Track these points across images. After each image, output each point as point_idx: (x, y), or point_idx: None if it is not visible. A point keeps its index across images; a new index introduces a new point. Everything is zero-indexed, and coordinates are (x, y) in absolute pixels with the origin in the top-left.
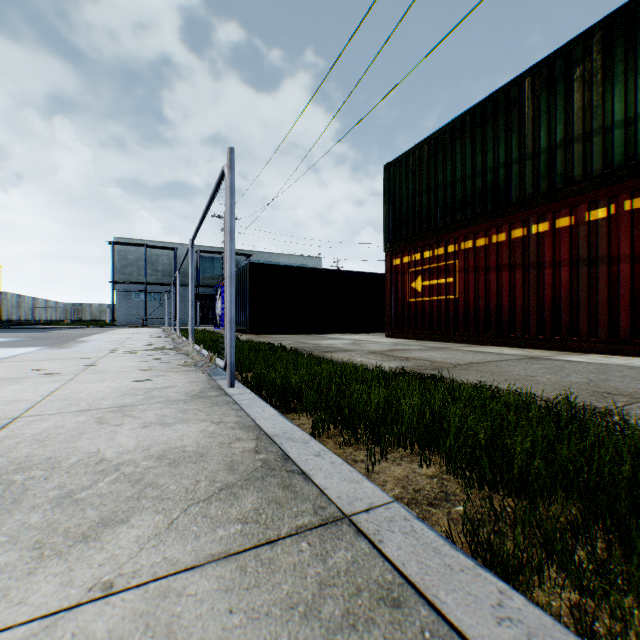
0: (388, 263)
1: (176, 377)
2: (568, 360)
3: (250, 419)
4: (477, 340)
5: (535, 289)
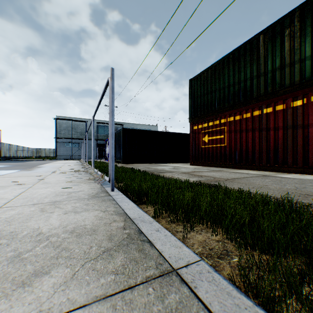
0: (191, 128)
1: (84, 186)
2: (283, 177)
3: (121, 209)
4: (236, 166)
5: (265, 141)
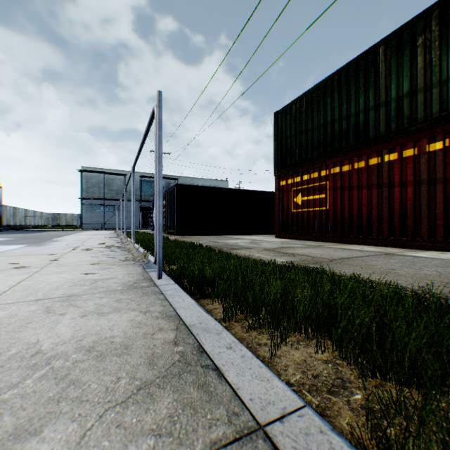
0: (277, 184)
1: (118, 270)
2: (415, 256)
3: (172, 309)
4: (343, 240)
5: (387, 202)
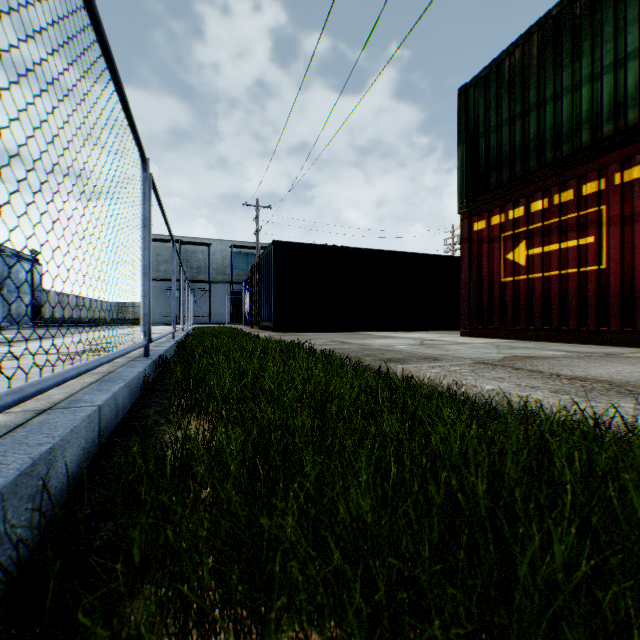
0: (464, 229)
1: None
2: None
3: None
4: None
5: None
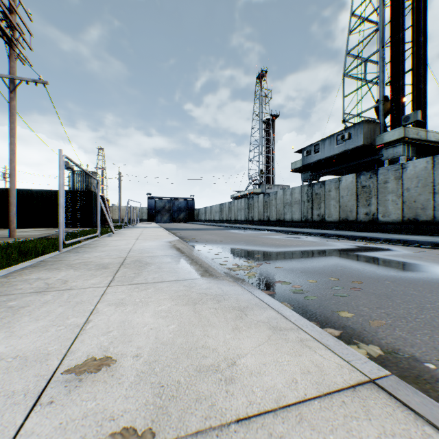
0: None
1: None
2: None
3: None
4: None
5: None
